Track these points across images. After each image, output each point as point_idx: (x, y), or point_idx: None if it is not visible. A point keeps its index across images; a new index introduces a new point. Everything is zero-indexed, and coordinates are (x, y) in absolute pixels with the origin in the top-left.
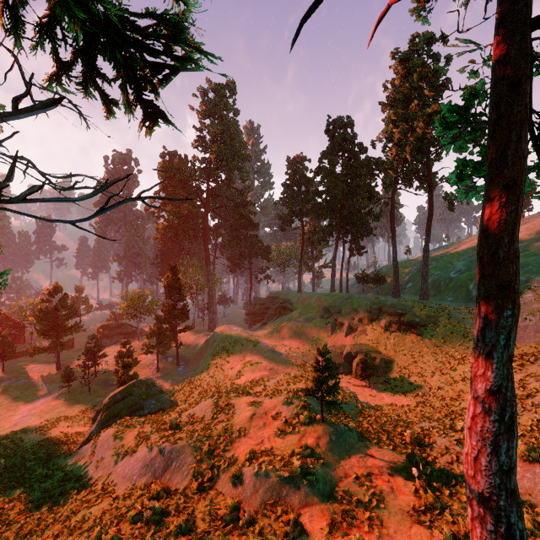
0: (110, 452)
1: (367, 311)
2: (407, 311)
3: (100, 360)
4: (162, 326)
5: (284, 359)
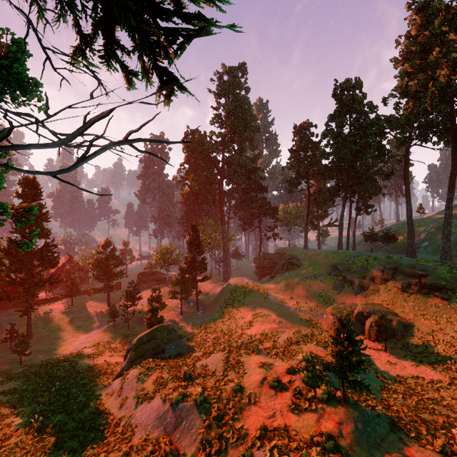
0: (133, 393)
1: (380, 270)
2: (429, 273)
3: (138, 301)
4: (185, 276)
5: (292, 312)
